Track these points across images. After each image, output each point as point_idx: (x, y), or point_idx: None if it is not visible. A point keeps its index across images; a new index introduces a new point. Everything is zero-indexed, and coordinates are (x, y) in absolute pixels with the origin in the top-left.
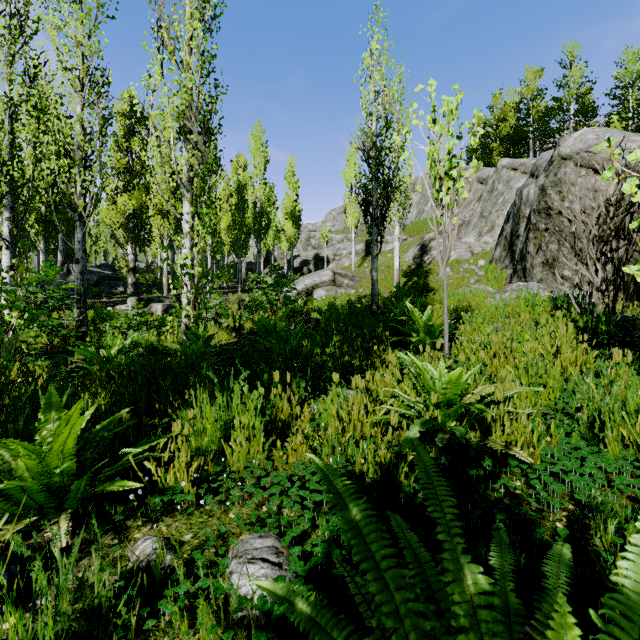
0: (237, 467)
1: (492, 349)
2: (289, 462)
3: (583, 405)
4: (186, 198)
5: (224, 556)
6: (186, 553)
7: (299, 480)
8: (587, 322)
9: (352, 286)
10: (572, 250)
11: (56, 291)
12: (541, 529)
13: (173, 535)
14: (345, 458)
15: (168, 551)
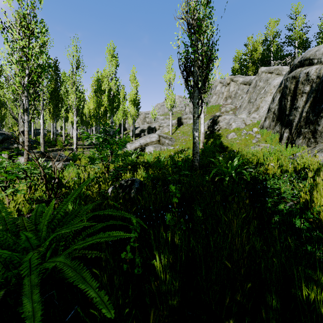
0: None
1: None
2: None
3: None
4: None
5: None
6: None
7: None
8: None
9: (171, 144)
10: None
11: None
12: None
13: None
14: None
15: None
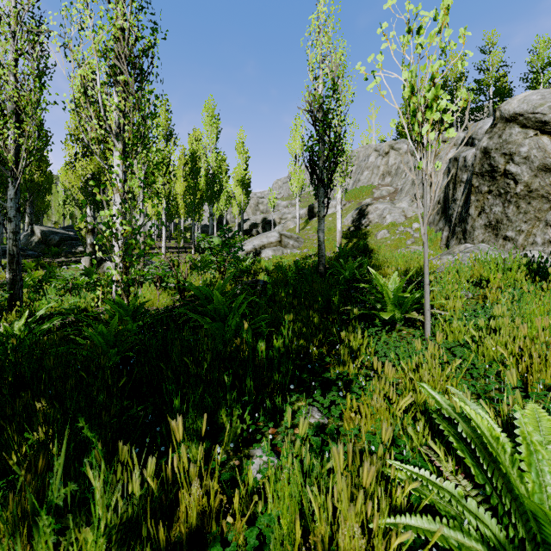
0: None
1: (504, 337)
2: None
3: None
4: (116, 148)
5: None
6: None
7: None
8: None
9: (297, 247)
10: (517, 212)
11: None
12: None
13: None
14: None
15: None
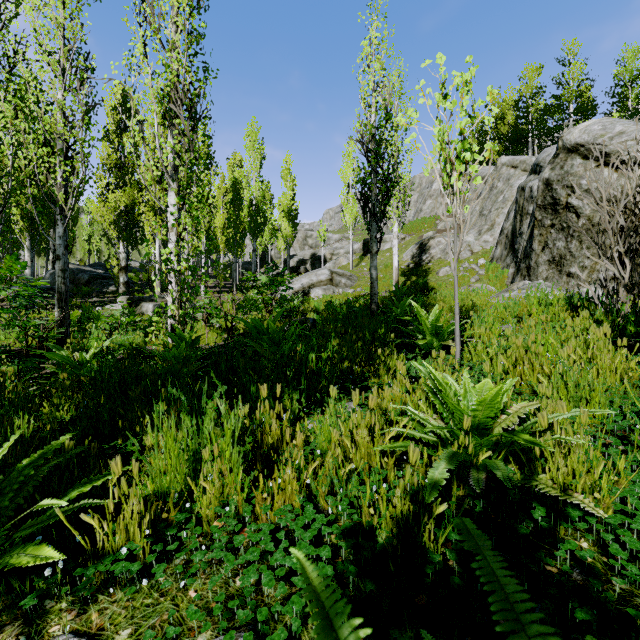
0: (206, 515)
1: (512, 354)
2: (275, 507)
3: None
4: (171, 188)
5: None
6: None
7: (287, 533)
8: (613, 323)
9: (350, 285)
10: (580, 247)
11: (24, 288)
12: None
13: (104, 630)
14: (348, 502)
15: None
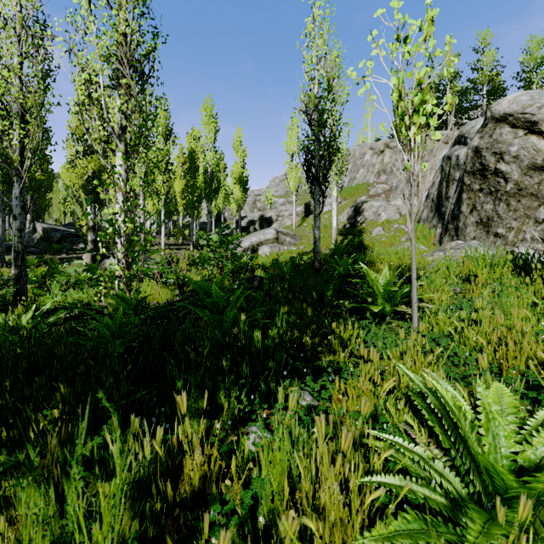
0: None
1: (484, 327)
2: None
3: None
4: (118, 148)
5: None
6: None
7: None
8: None
9: (293, 243)
10: (507, 210)
11: None
12: None
13: None
14: None
15: None
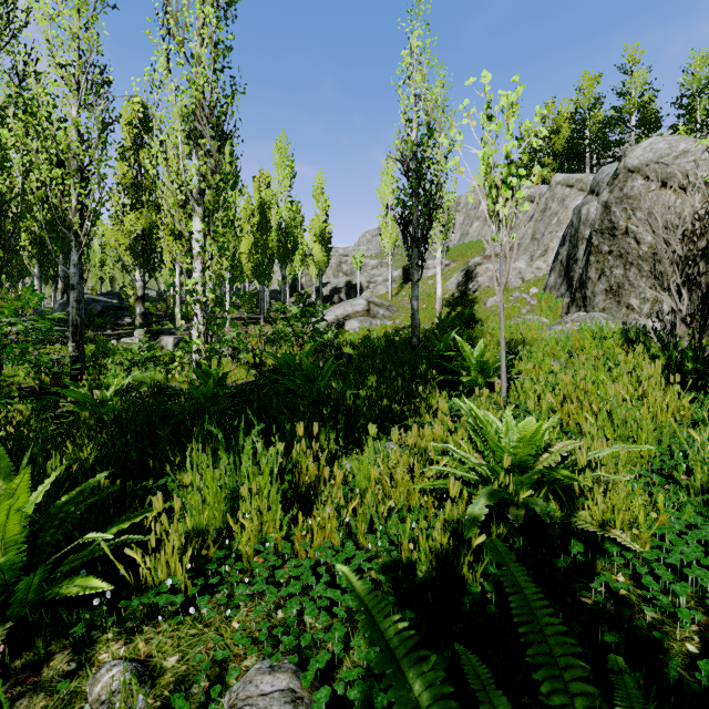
0: (245, 552)
1: (561, 391)
2: (314, 544)
3: (695, 468)
4: (197, 213)
5: (220, 695)
6: (167, 688)
7: (327, 569)
8: (670, 359)
9: (388, 317)
10: (640, 275)
11: (41, 322)
12: (673, 661)
13: (153, 656)
14: (388, 539)
15: (141, 686)
